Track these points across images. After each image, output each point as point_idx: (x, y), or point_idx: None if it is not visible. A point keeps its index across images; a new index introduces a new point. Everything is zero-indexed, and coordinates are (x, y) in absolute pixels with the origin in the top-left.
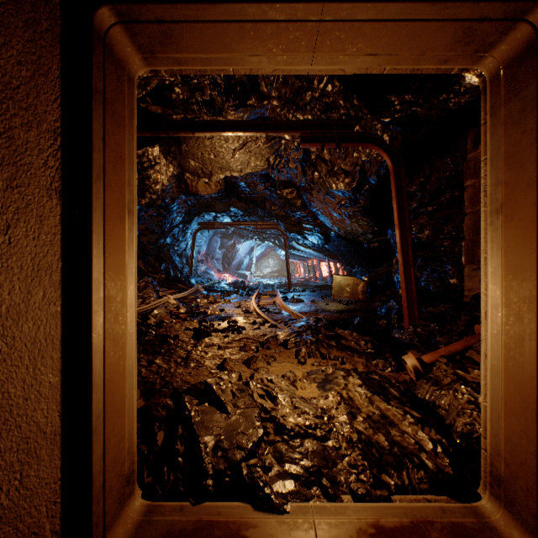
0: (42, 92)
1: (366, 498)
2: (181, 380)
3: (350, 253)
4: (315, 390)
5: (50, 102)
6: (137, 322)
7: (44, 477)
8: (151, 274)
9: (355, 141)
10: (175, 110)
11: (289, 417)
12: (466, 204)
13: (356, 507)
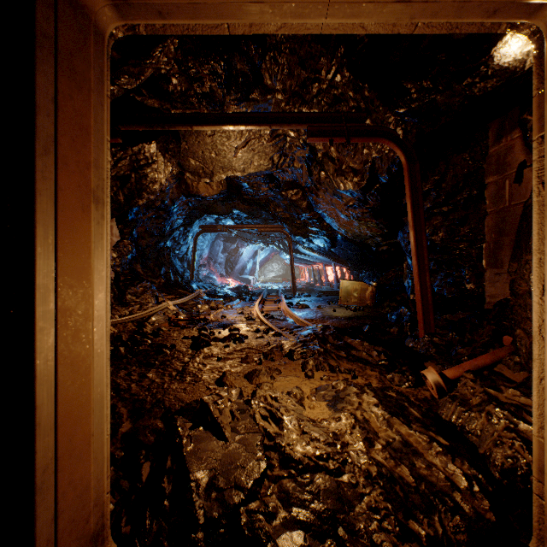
0: None
1: None
2: (175, 398)
3: (357, 257)
4: (325, 410)
5: None
6: (132, 330)
7: None
8: (150, 279)
9: (366, 135)
10: (173, 104)
11: (296, 445)
12: (488, 203)
13: None
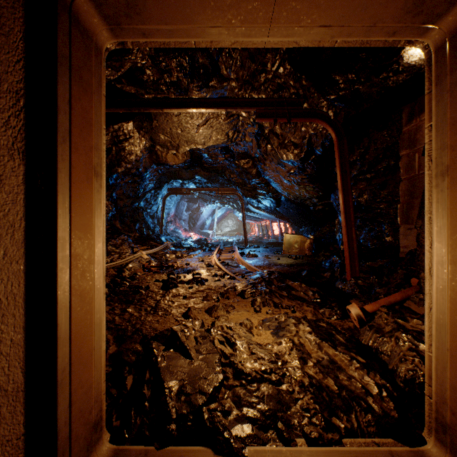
0: (2, 52)
1: (319, 442)
2: (150, 327)
3: (298, 215)
4: (270, 336)
5: (12, 63)
6: (114, 274)
7: (4, 435)
8: (127, 233)
9: (303, 116)
10: (146, 90)
11: (246, 362)
12: (402, 171)
13: (309, 451)
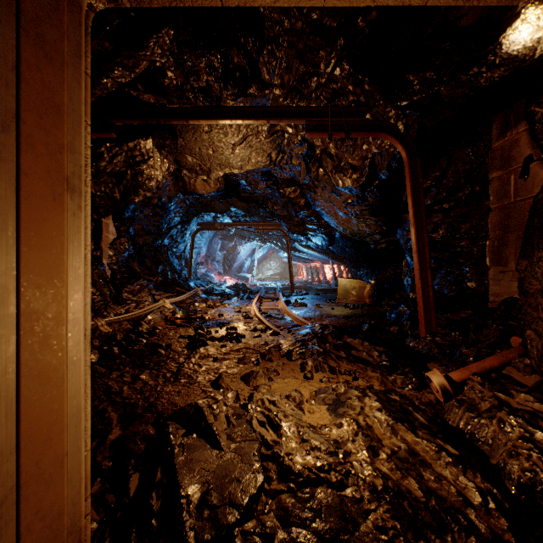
0: None
1: None
2: (168, 401)
3: (355, 255)
4: (326, 415)
5: None
6: (128, 329)
7: None
8: (147, 277)
9: (366, 130)
10: (169, 99)
11: (296, 455)
12: (492, 199)
13: None
